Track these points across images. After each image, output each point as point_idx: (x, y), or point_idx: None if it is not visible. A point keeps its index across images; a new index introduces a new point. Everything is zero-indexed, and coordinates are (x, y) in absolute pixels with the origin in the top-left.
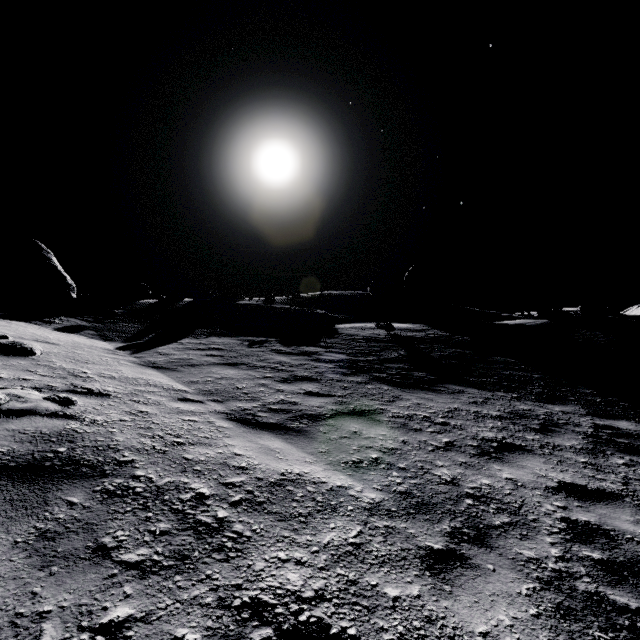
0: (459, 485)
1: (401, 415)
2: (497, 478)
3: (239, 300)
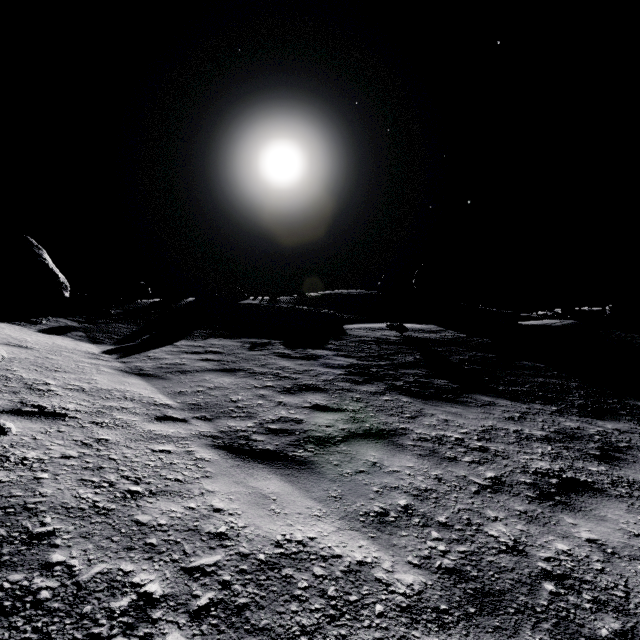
0: (527, 554)
1: (428, 437)
2: (575, 540)
3: (243, 299)
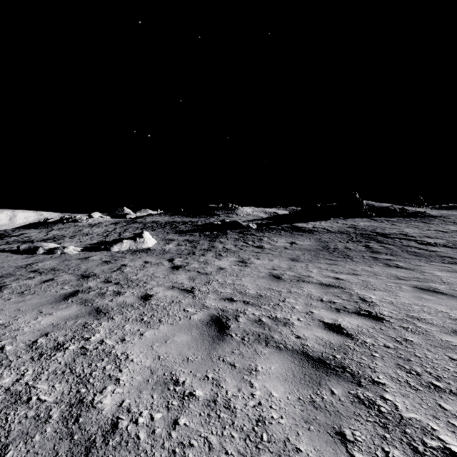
0: None
1: None
2: None
3: None
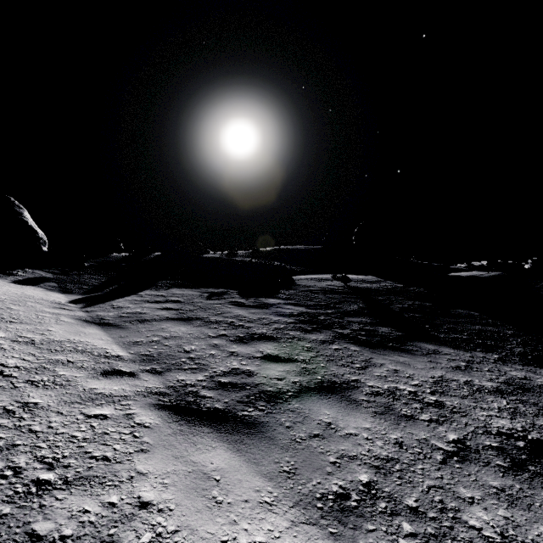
0: None
1: (381, 390)
2: None
3: (204, 253)
